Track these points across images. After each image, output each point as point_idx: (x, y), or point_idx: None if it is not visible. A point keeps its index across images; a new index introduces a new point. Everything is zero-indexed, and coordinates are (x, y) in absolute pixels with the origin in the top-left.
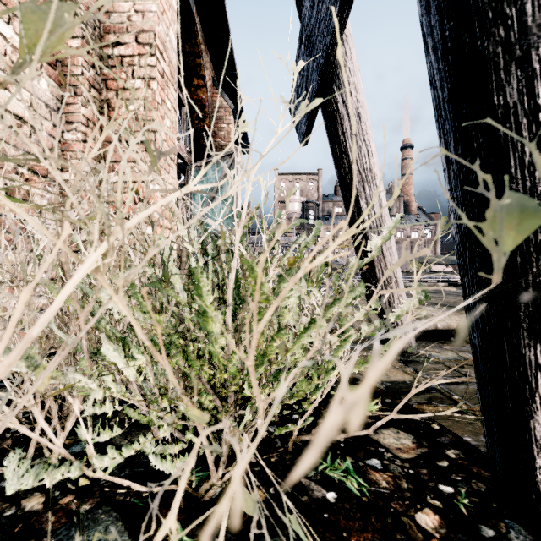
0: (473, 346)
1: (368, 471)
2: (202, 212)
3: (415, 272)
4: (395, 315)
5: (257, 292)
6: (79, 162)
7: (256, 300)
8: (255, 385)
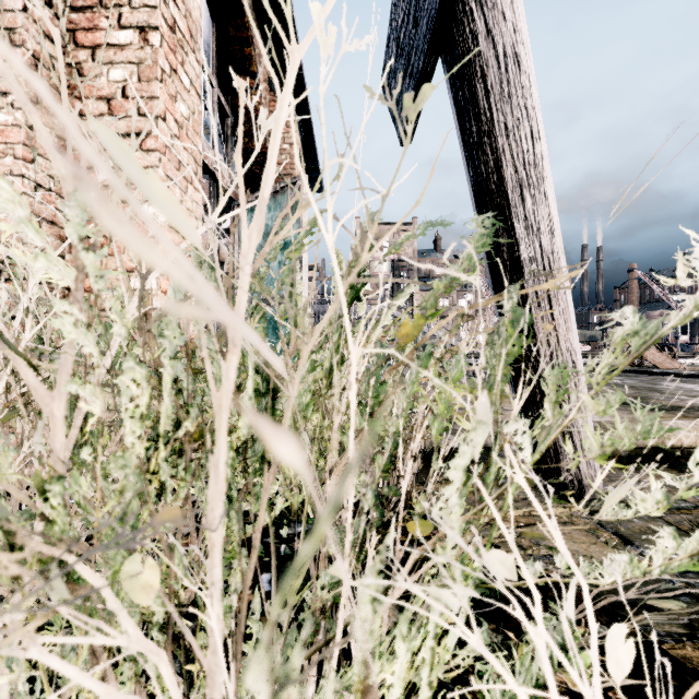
0: None
1: None
2: None
3: None
4: None
5: None
6: (19, 162)
7: None
8: None
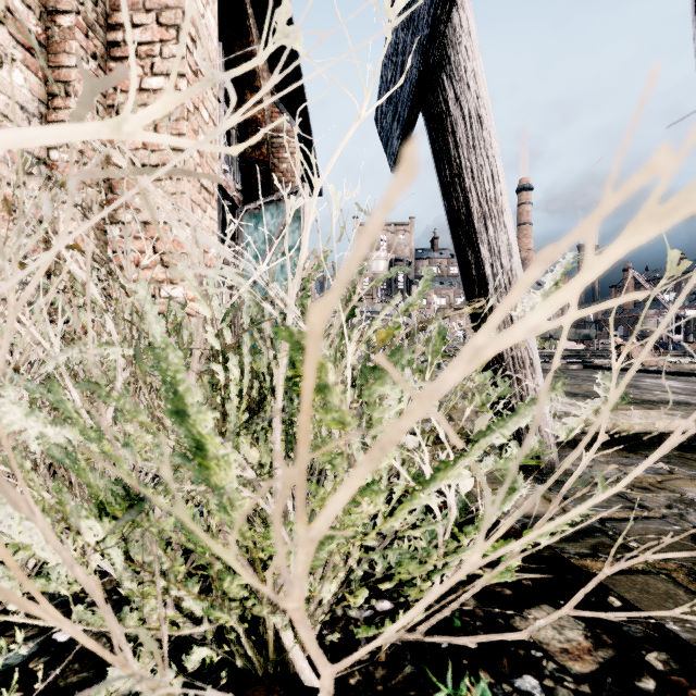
0: None
1: None
2: (142, 182)
3: (614, 354)
4: (566, 429)
5: (303, 435)
6: None
7: (301, 458)
8: (310, 641)
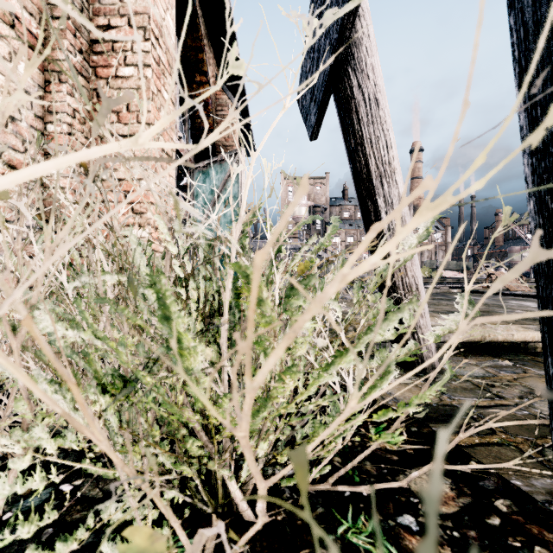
0: (552, 381)
1: (402, 534)
2: (155, 178)
3: (466, 280)
4: (434, 335)
5: (250, 323)
6: None
7: (249, 336)
8: (252, 462)
